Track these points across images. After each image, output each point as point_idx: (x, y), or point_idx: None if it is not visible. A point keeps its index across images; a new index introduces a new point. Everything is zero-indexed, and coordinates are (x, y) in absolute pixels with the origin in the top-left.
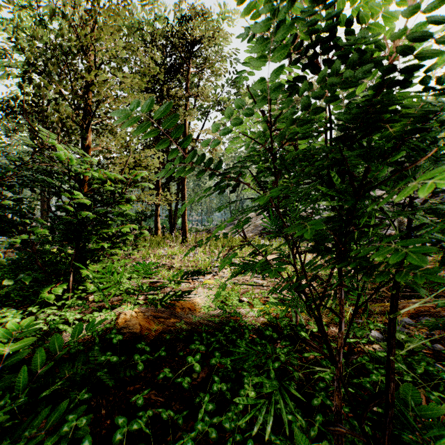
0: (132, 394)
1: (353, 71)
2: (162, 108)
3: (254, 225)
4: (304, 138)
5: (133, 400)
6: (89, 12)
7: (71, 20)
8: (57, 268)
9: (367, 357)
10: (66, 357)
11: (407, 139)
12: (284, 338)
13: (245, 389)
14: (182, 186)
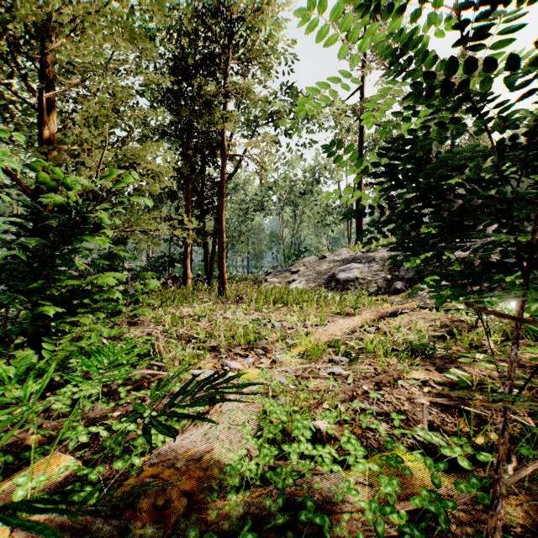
0: None
1: None
2: None
3: (317, 272)
4: None
5: None
6: None
7: None
8: None
9: None
10: None
11: None
12: None
13: None
14: (219, 219)
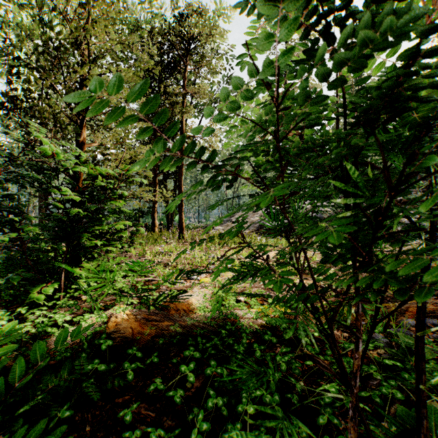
0: (120, 407)
1: (395, 19)
2: (142, 82)
3: (251, 222)
4: (312, 125)
5: (121, 415)
6: (83, 6)
7: (65, 14)
8: (49, 266)
9: (374, 366)
10: (53, 363)
11: (432, 125)
12: (284, 341)
13: (243, 404)
14: (179, 183)
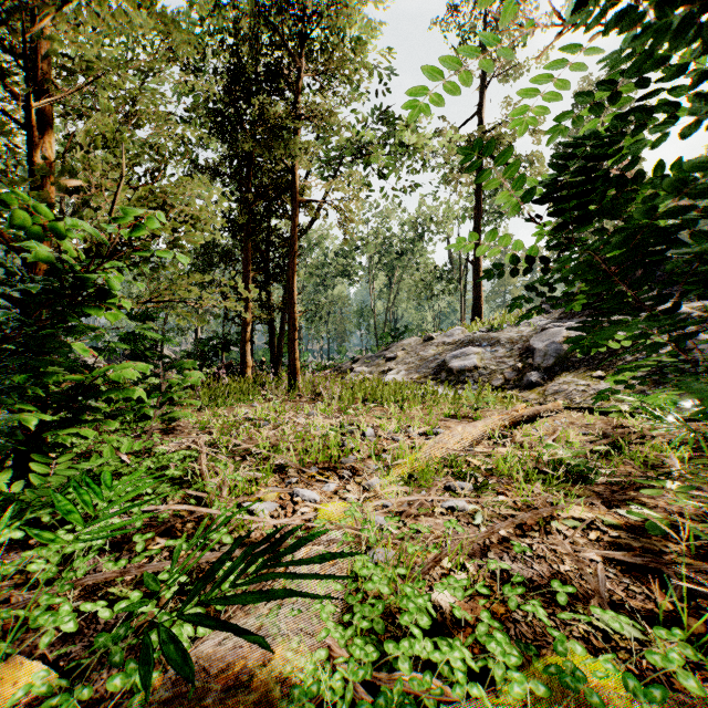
0: None
1: None
2: None
3: (421, 359)
4: None
5: None
6: None
7: None
8: None
9: None
10: None
11: None
12: None
13: None
14: (289, 287)
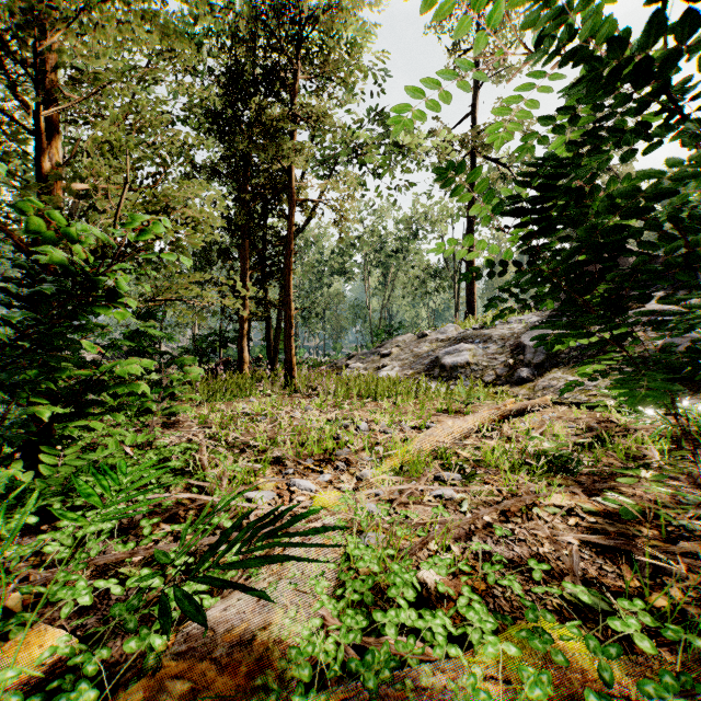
0: None
1: None
2: None
3: (415, 355)
4: None
5: None
6: None
7: None
8: None
9: None
10: None
11: None
12: None
13: None
14: (286, 285)
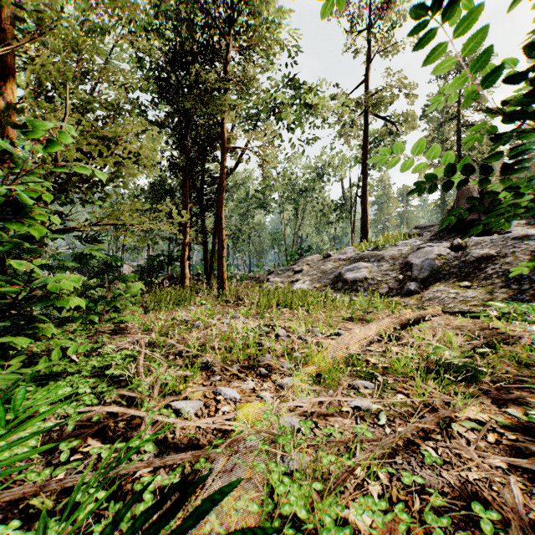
0: None
1: None
2: None
3: (322, 272)
4: None
5: None
6: None
7: None
8: None
9: None
10: None
11: None
12: None
13: None
14: (218, 215)
